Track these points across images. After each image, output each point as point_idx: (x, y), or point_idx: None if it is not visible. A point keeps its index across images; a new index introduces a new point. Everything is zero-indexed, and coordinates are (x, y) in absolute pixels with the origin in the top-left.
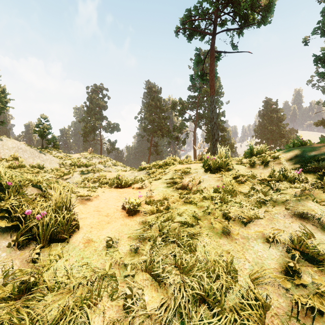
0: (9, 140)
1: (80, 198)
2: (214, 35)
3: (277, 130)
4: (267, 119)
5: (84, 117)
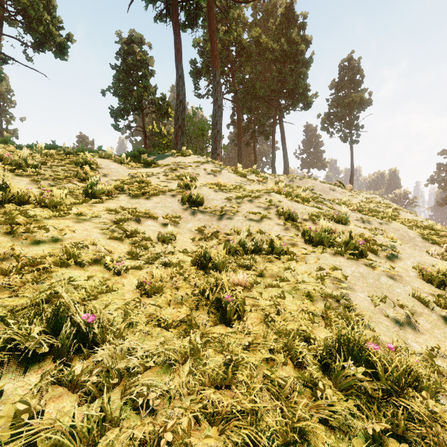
0: None
1: None
2: None
3: None
4: None
5: None
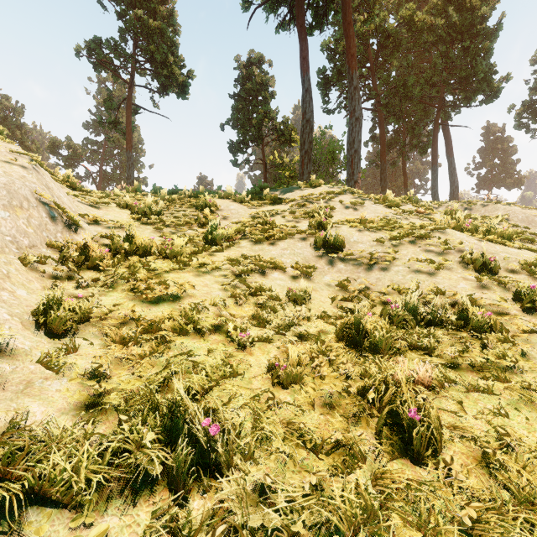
0: None
1: None
2: (132, 86)
3: None
4: None
5: None
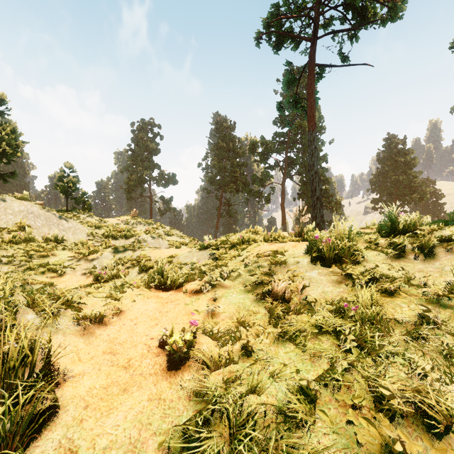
0: (16, 201)
1: (86, 320)
2: (314, 40)
3: (404, 181)
4: (390, 165)
5: (127, 165)
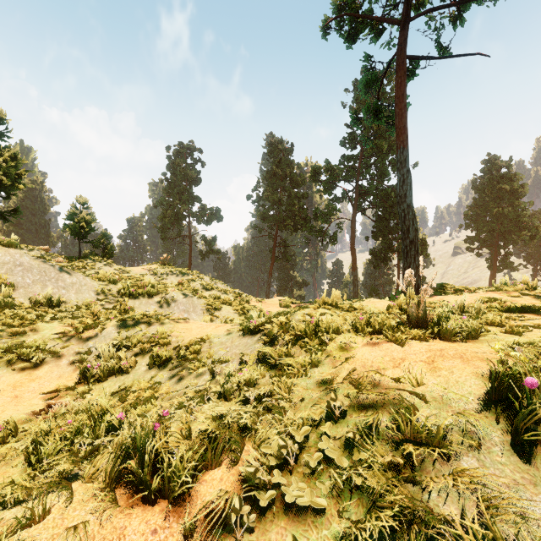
0: None
1: None
2: (406, 22)
3: (510, 215)
4: (491, 194)
5: (162, 198)
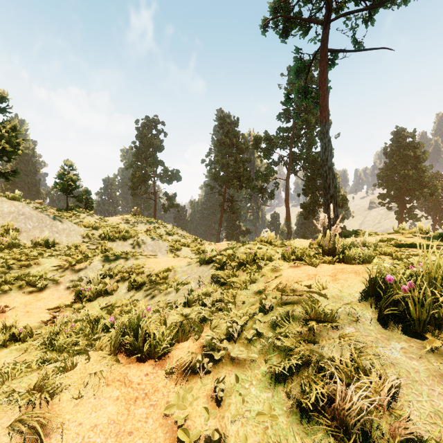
0: (6, 202)
1: None
2: (328, 23)
3: (414, 176)
4: (398, 159)
5: (132, 162)
